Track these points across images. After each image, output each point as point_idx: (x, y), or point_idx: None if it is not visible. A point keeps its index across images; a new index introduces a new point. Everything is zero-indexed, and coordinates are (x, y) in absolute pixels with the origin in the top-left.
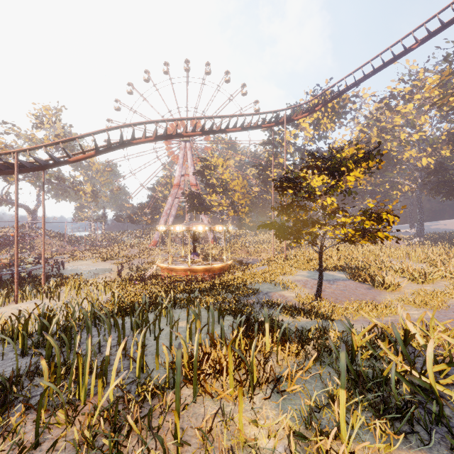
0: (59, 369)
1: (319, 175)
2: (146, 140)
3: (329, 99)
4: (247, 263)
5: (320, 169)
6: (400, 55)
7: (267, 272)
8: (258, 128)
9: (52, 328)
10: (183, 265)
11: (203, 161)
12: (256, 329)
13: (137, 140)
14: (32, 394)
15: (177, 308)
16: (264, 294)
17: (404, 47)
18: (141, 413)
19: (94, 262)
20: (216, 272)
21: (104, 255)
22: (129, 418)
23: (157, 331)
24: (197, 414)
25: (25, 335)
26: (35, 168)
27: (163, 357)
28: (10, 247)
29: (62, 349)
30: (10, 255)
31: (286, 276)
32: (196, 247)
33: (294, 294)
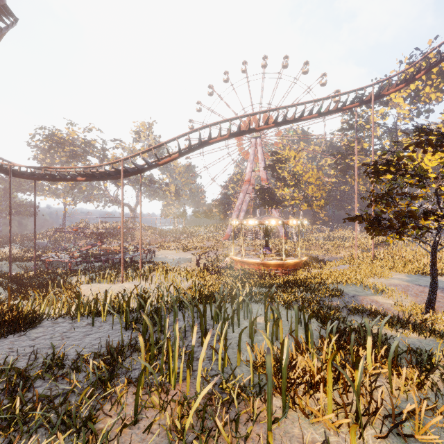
0: (152, 349)
1: (433, 153)
2: (221, 138)
3: (436, 61)
4: (324, 260)
5: (435, 145)
6: None
7: (351, 272)
8: (338, 111)
9: (147, 309)
10: (255, 259)
11: (274, 155)
12: (353, 341)
13: (213, 139)
14: (132, 366)
15: (253, 302)
16: (350, 296)
17: None
18: (227, 414)
19: (177, 252)
20: (289, 267)
21: (185, 246)
22: (217, 421)
23: (235, 324)
24: (290, 434)
25: (128, 311)
26: (135, 172)
27: (244, 353)
28: (119, 237)
29: (155, 328)
30: (119, 244)
31: (376, 278)
32: (268, 241)
33: (392, 301)
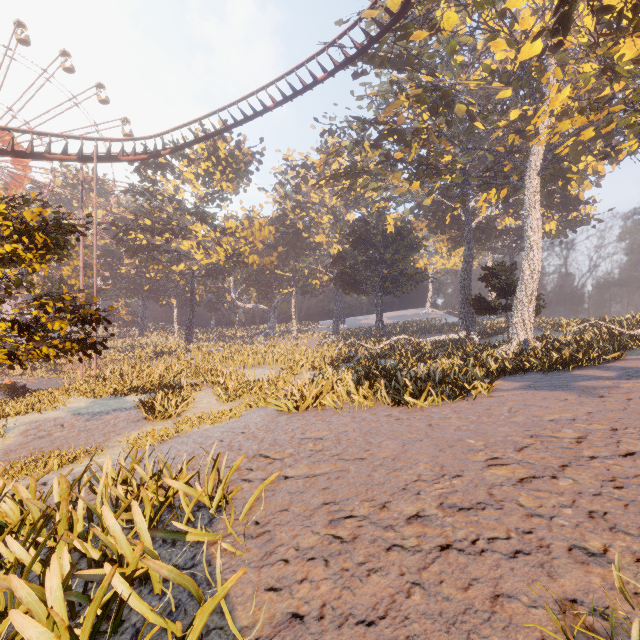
0: None
1: None
2: None
3: (183, 144)
4: (24, 391)
5: None
6: (259, 112)
7: None
8: (36, 158)
9: None
10: None
11: None
12: None
13: None
14: None
15: None
16: None
17: (261, 102)
18: None
19: None
20: None
21: None
22: None
23: None
24: None
25: None
26: None
27: None
28: None
29: None
30: None
31: (31, 414)
32: None
33: None
